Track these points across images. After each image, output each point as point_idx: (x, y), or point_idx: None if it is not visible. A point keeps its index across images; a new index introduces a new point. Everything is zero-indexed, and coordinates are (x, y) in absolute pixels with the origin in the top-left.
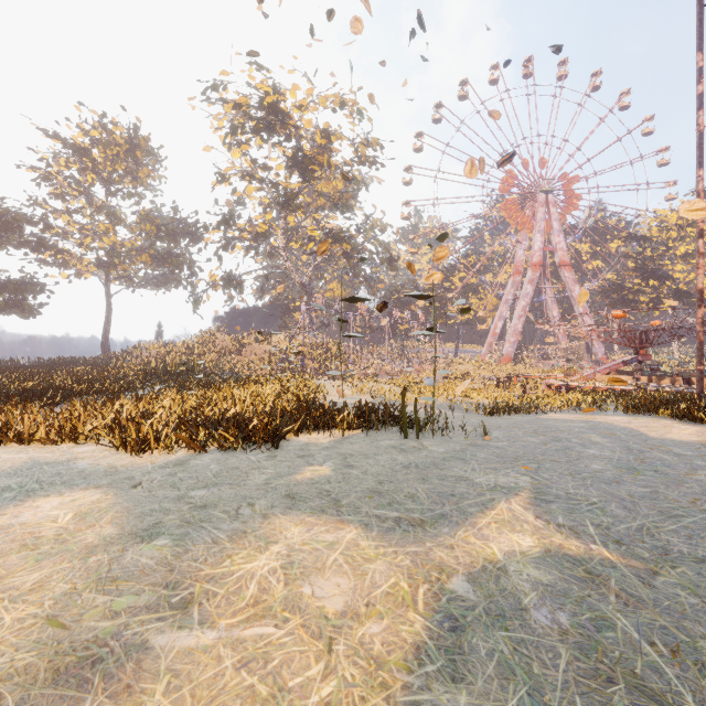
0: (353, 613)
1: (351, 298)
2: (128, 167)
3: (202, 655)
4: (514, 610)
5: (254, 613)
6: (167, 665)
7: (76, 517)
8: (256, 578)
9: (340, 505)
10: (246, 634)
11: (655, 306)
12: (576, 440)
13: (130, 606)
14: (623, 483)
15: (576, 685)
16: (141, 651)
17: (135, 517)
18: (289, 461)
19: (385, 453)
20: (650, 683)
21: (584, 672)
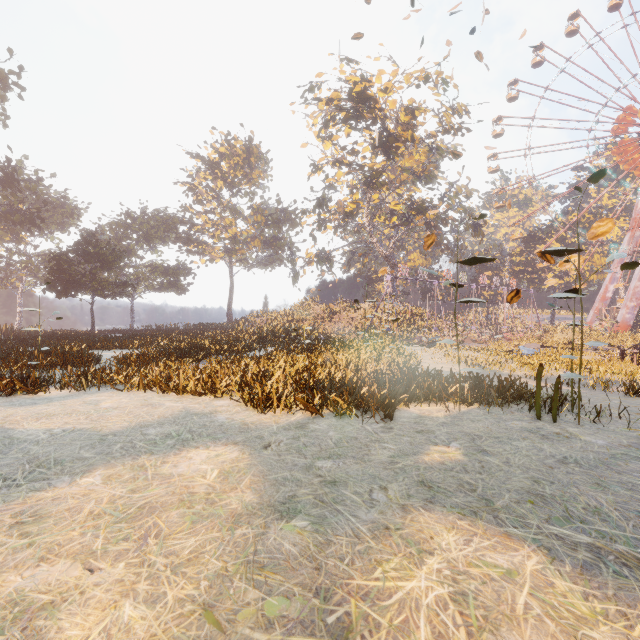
0: None
1: (469, 259)
2: (245, 171)
3: None
4: None
5: None
6: None
7: (221, 475)
8: (423, 610)
9: (494, 508)
10: None
11: None
12: None
13: (282, 614)
14: None
15: None
16: None
17: (270, 485)
18: (408, 436)
19: (522, 439)
20: None
21: None
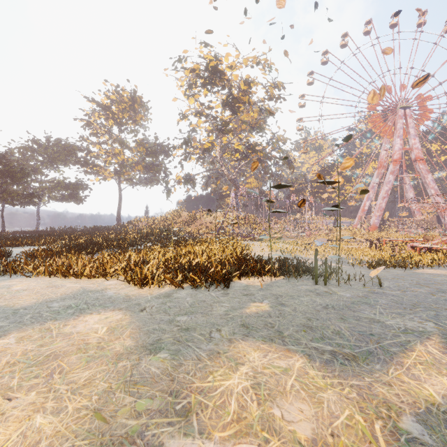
0: (322, 442)
1: (277, 185)
2: (130, 114)
3: None
4: None
5: (239, 429)
6: None
7: (108, 331)
8: (234, 395)
9: (283, 336)
10: None
11: None
12: None
13: (148, 408)
14: None
15: None
16: None
17: (144, 334)
18: (238, 298)
19: (305, 296)
20: None
21: None
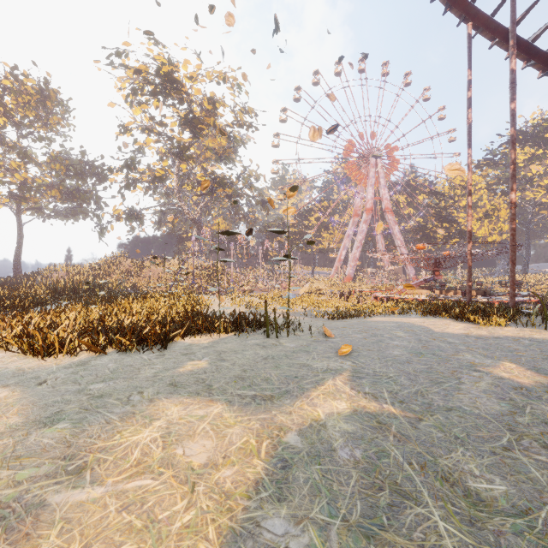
0: (213, 464)
1: (226, 232)
2: (39, 114)
3: (91, 505)
4: (327, 451)
5: (136, 471)
6: (61, 516)
7: None
8: (140, 446)
9: (211, 389)
10: (128, 487)
11: (447, 241)
12: (387, 335)
13: (32, 476)
14: (412, 363)
15: (359, 494)
16: (40, 508)
17: (39, 408)
18: (175, 358)
19: (251, 349)
20: (404, 487)
21: (365, 485)
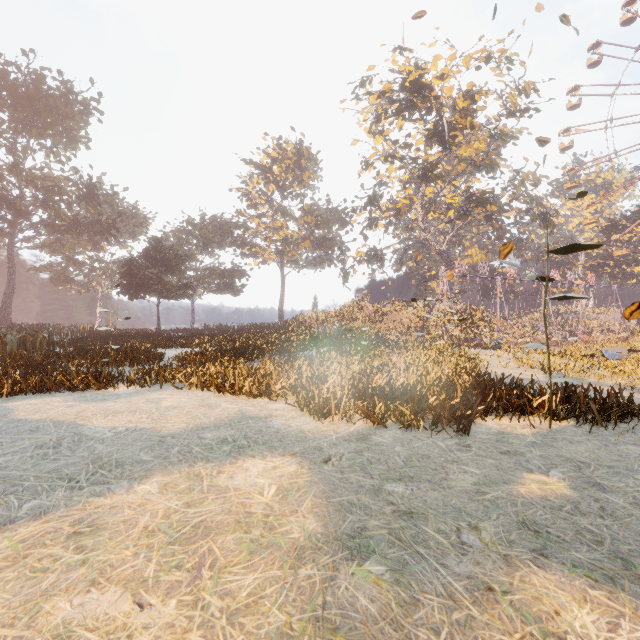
0: None
1: (563, 247)
2: (295, 174)
3: None
4: None
5: None
6: None
7: (279, 493)
8: None
9: (639, 575)
10: None
11: None
12: None
13: None
14: None
15: None
16: None
17: (334, 510)
18: (492, 458)
19: None
20: None
21: None
